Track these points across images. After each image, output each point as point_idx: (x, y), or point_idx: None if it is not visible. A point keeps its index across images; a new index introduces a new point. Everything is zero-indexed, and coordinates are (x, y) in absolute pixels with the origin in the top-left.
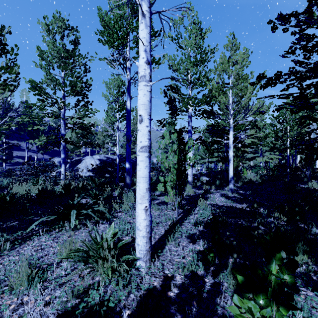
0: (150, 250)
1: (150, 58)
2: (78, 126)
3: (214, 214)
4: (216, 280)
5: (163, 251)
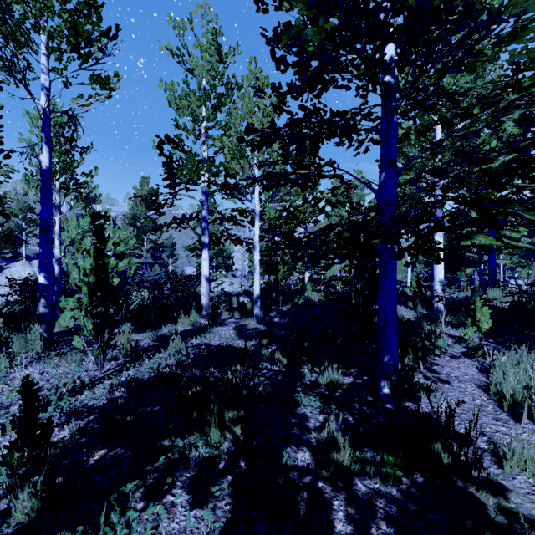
0: None
1: None
2: None
3: (180, 363)
4: (12, 506)
5: None
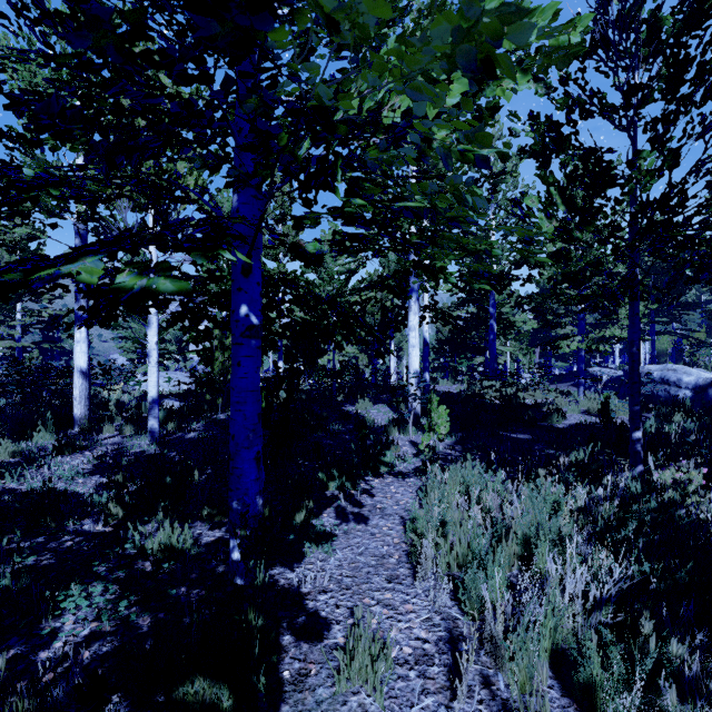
0: None
1: None
2: None
3: None
4: None
5: None
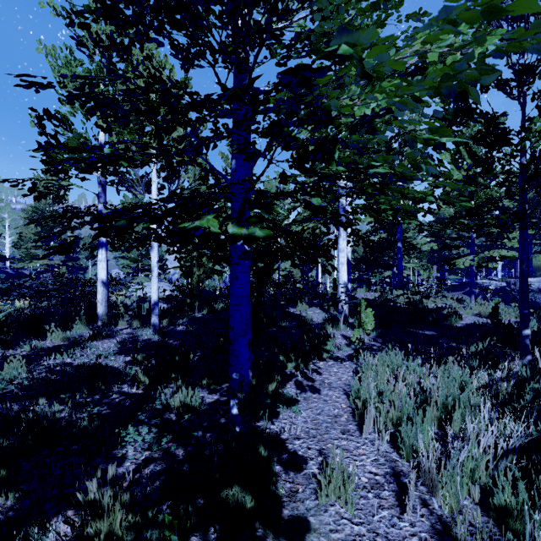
0: None
1: None
2: None
3: (2, 395)
4: None
5: None
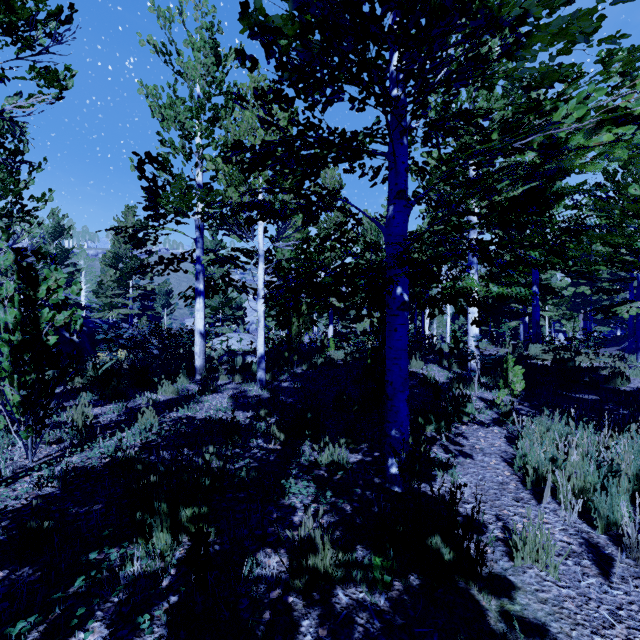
0: None
1: None
2: None
3: (148, 444)
4: None
5: None
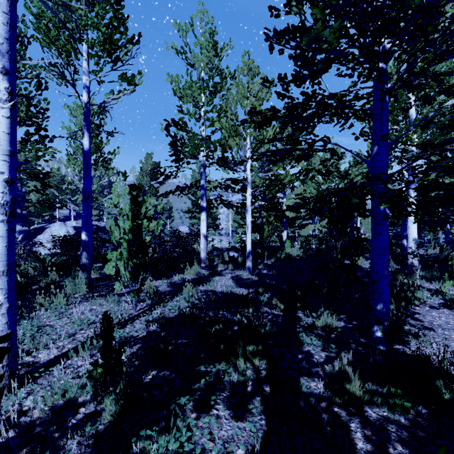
0: (6, 370)
1: (9, 64)
2: (29, 175)
3: (195, 306)
4: (98, 409)
5: (49, 369)
